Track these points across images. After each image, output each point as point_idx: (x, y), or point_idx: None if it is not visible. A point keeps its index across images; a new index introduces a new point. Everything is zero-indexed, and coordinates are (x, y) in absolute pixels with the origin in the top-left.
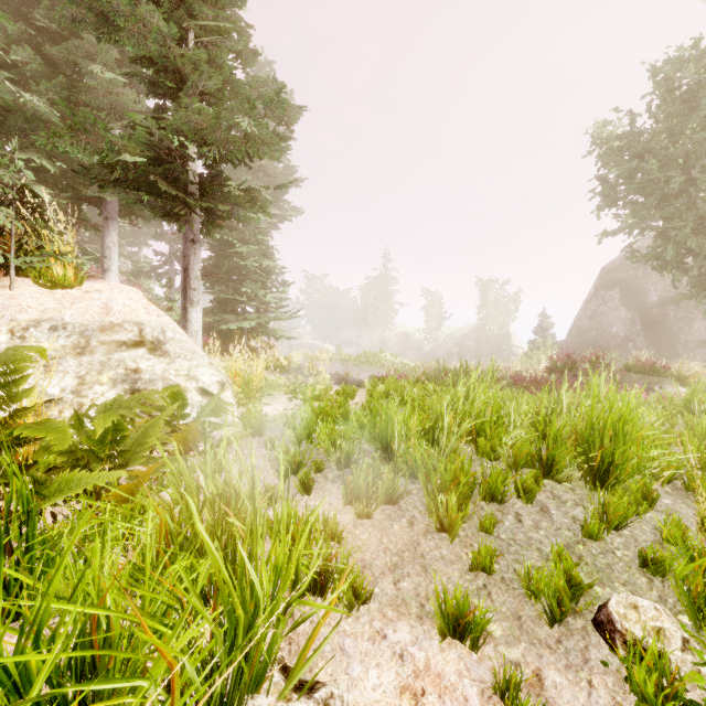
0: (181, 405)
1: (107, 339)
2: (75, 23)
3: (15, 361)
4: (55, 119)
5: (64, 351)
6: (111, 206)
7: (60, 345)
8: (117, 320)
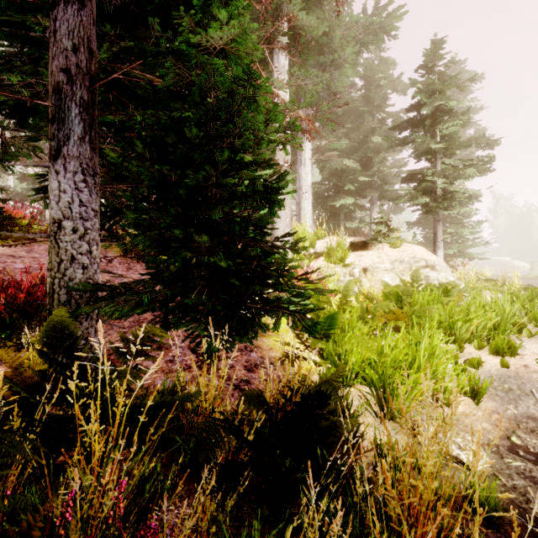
0: (454, 287)
1: (416, 265)
2: (391, 147)
3: (417, 272)
4: (358, 168)
5: (405, 269)
6: (374, 197)
7: (403, 268)
8: (418, 258)
